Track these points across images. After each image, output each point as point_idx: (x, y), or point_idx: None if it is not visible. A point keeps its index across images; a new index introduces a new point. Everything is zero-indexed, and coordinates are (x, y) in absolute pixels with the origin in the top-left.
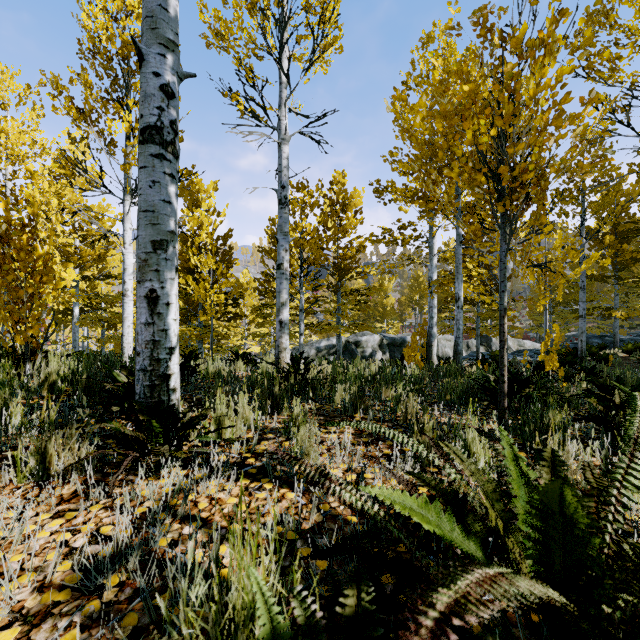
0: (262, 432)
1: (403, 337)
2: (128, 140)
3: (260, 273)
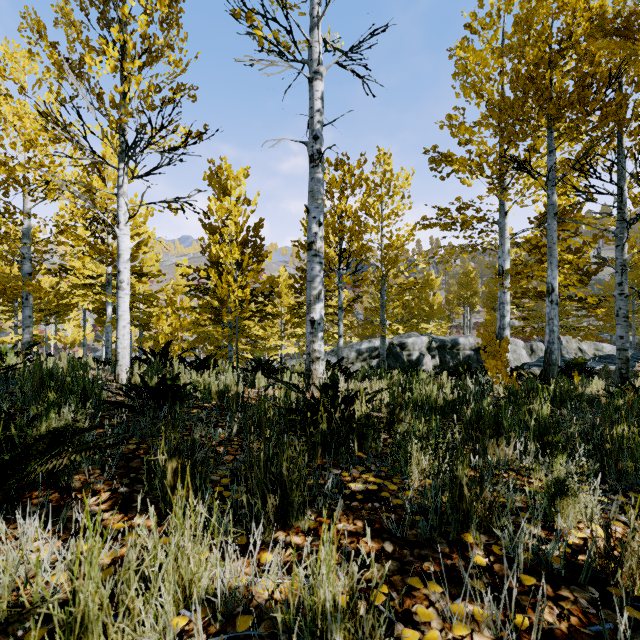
0: (228, 635)
1: (455, 339)
2: (115, 85)
3: (296, 269)
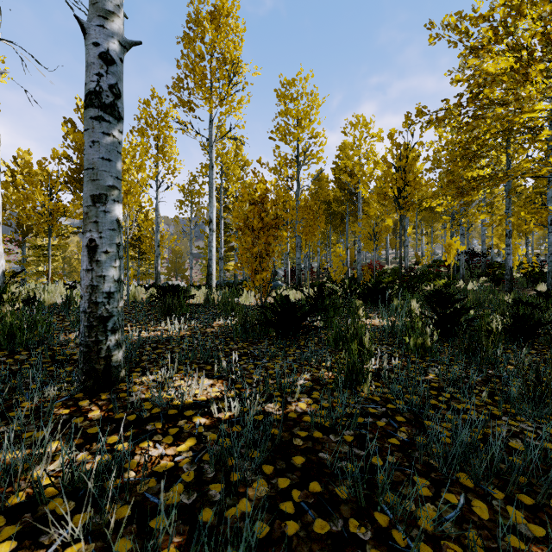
0: None
1: None
2: None
3: None
